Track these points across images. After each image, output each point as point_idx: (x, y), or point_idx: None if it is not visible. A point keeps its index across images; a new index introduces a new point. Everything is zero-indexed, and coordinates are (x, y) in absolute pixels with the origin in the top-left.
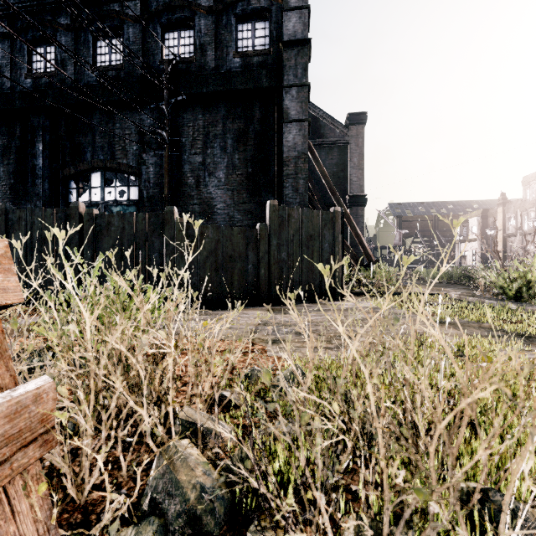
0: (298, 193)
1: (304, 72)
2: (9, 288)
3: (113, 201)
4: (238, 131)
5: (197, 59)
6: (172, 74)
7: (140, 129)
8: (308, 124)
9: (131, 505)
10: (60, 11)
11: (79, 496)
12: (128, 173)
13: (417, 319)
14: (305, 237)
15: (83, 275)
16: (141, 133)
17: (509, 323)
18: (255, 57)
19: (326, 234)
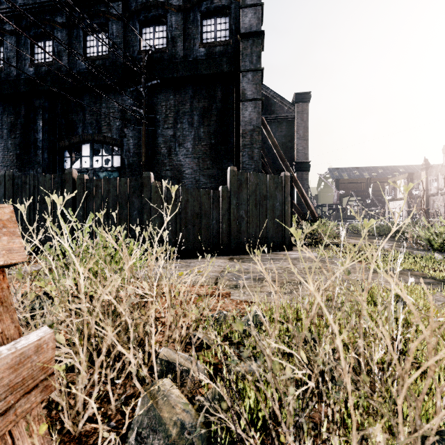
0: (253, 160)
1: (258, 59)
2: (14, 249)
3: (100, 168)
4: (203, 108)
5: (169, 49)
6: (148, 62)
7: (122, 108)
8: (262, 102)
9: (120, 437)
10: (57, 11)
11: (75, 428)
12: (112, 145)
13: (370, 273)
14: (259, 197)
15: (76, 232)
16: (122, 111)
17: (438, 272)
18: (217, 47)
19: (277, 194)
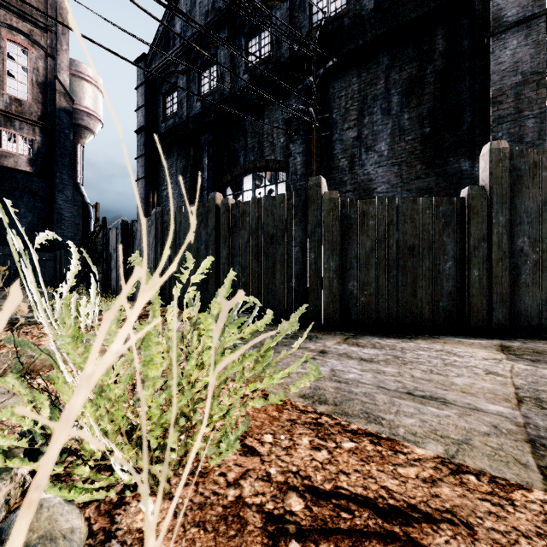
0: (523, 143)
1: None
2: None
3: None
4: (408, 80)
5: (350, 8)
6: (320, 41)
7: (287, 118)
8: (545, 20)
9: None
10: (220, 28)
11: None
12: (276, 170)
13: None
14: None
15: None
16: (287, 122)
17: None
18: None
19: None
